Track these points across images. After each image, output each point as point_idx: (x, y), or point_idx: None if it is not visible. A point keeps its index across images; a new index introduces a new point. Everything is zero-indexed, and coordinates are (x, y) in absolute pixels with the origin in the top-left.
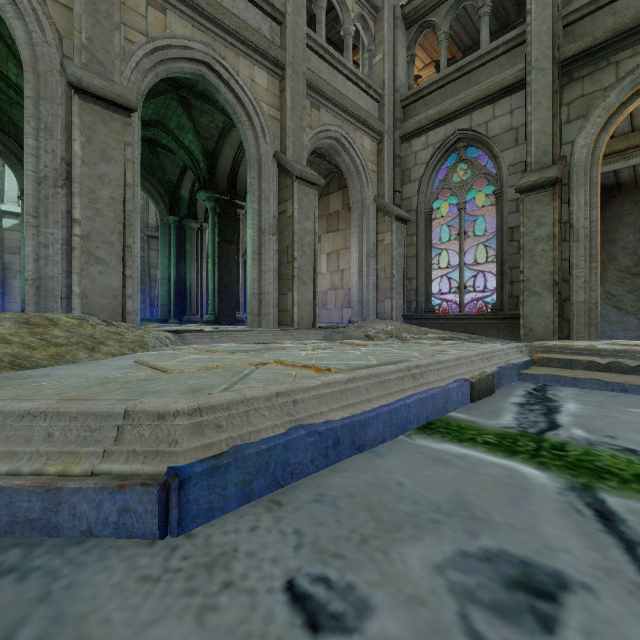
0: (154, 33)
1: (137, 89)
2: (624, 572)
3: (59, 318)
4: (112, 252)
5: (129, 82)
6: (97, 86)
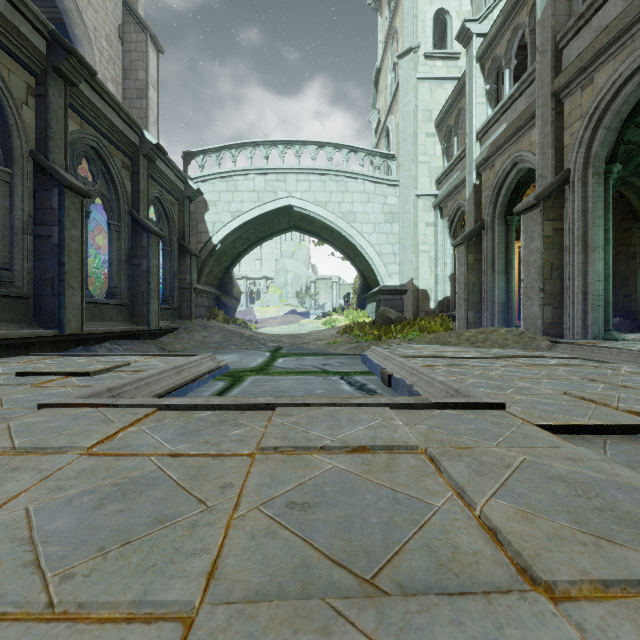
0: (586, 108)
1: (582, 160)
2: (317, 366)
3: (500, 330)
4: (534, 292)
5: (577, 161)
6: (520, 207)
